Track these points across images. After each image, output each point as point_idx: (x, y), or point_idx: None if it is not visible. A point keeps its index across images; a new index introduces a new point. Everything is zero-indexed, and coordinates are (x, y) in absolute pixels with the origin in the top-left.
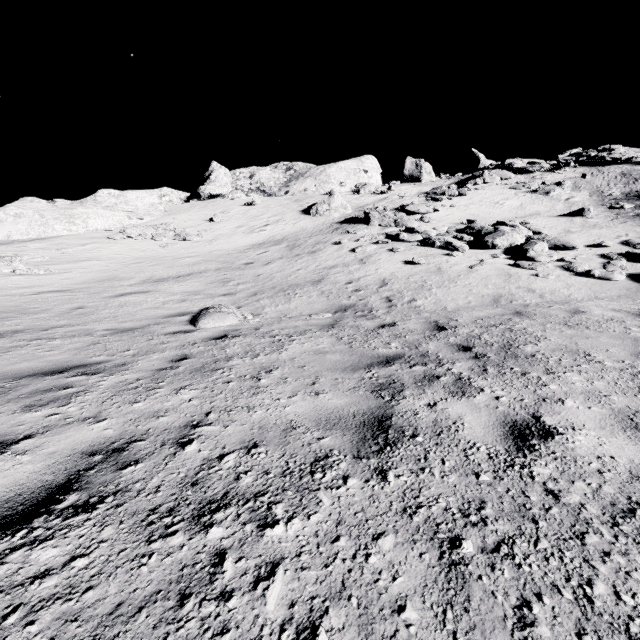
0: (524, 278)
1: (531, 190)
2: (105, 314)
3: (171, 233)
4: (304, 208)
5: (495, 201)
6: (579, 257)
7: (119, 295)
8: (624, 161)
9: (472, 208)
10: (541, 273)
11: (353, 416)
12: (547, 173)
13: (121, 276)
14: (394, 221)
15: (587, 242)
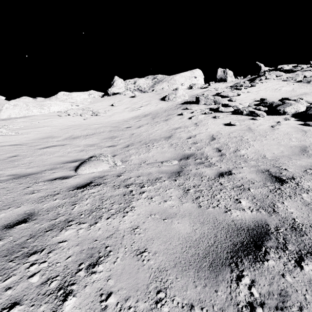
0: None
1: (297, 81)
2: (26, 161)
3: (90, 112)
4: (162, 97)
5: (275, 88)
6: None
7: (46, 147)
8: None
9: (261, 92)
10: None
11: None
12: (305, 71)
13: (55, 135)
14: (214, 101)
15: None
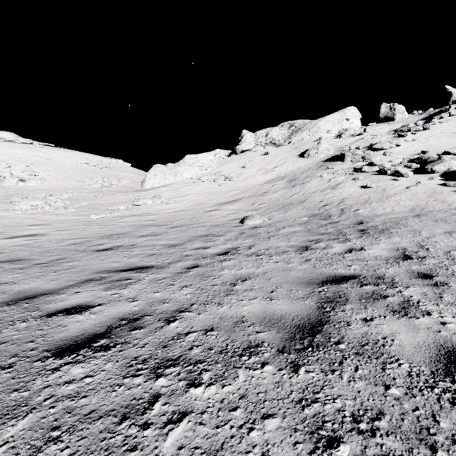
0: (444, 193)
1: None
2: (205, 220)
3: (223, 177)
4: (300, 153)
5: (455, 131)
6: None
7: (207, 211)
8: None
9: (431, 140)
10: None
11: (299, 246)
12: None
13: (204, 202)
14: (362, 157)
15: None
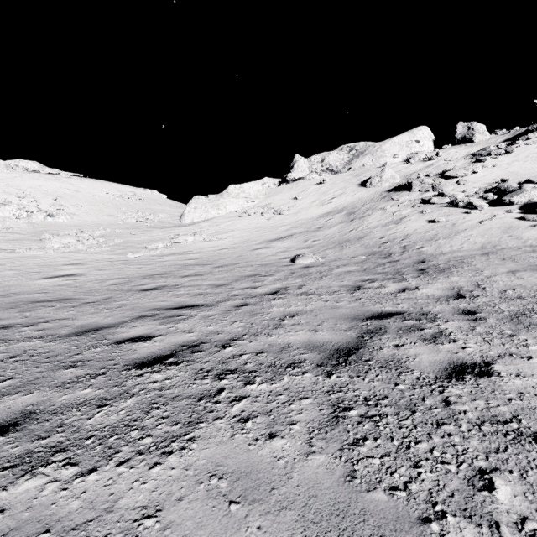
0: (521, 228)
1: None
2: (252, 258)
3: (272, 210)
4: (361, 181)
5: None
6: None
7: (254, 249)
8: None
9: (514, 165)
10: None
11: (351, 285)
12: None
13: (251, 239)
14: (432, 187)
15: None
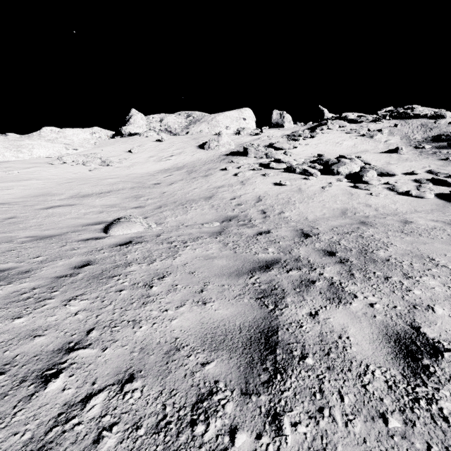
0: (362, 196)
1: (360, 134)
2: (32, 223)
3: (98, 160)
4: (200, 144)
5: (336, 142)
6: (399, 181)
7: (49, 207)
8: (422, 116)
9: (320, 146)
10: (374, 192)
11: (239, 331)
12: (371, 123)
13: (54, 192)
14: (265, 154)
15: (403, 171)
